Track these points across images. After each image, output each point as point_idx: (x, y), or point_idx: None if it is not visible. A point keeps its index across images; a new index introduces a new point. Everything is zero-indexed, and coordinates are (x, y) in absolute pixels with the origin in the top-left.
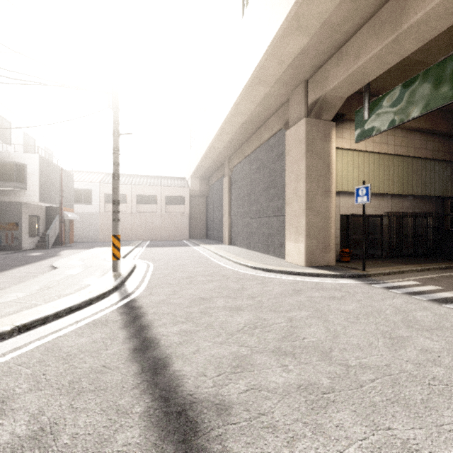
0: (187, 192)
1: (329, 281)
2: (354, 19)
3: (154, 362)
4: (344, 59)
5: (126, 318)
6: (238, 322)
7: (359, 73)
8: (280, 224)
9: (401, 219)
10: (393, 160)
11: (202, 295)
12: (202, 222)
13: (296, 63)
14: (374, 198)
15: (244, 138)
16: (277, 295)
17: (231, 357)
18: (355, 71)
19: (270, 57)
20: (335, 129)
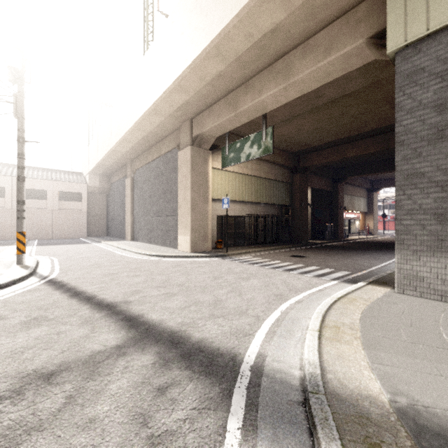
0: (85, 188)
1: (202, 259)
2: (215, 95)
3: (86, 297)
4: (212, 115)
5: (54, 286)
6: (136, 281)
7: (221, 126)
8: (175, 222)
9: (257, 219)
10: (251, 179)
11: (110, 272)
12: (102, 220)
13: (182, 108)
14: (240, 204)
15: (146, 147)
16: (164, 268)
17: (132, 291)
18: (218, 125)
19: (163, 101)
20: (213, 154)
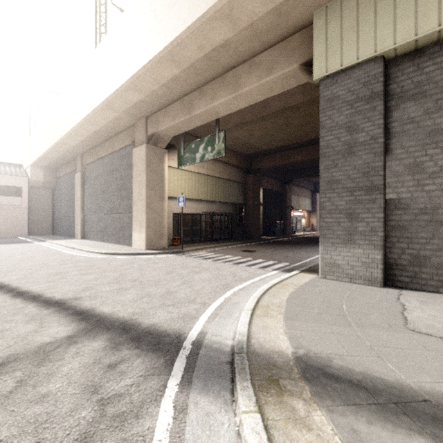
0: (26, 182)
1: (157, 256)
2: (170, 96)
3: (32, 296)
4: (168, 115)
5: None
6: (87, 278)
7: (176, 127)
8: (129, 220)
9: (213, 216)
10: (207, 178)
11: (58, 271)
12: (46, 217)
13: (137, 106)
14: (196, 202)
15: (98, 142)
16: (118, 265)
17: (83, 288)
18: (174, 125)
19: (117, 97)
20: (169, 153)
